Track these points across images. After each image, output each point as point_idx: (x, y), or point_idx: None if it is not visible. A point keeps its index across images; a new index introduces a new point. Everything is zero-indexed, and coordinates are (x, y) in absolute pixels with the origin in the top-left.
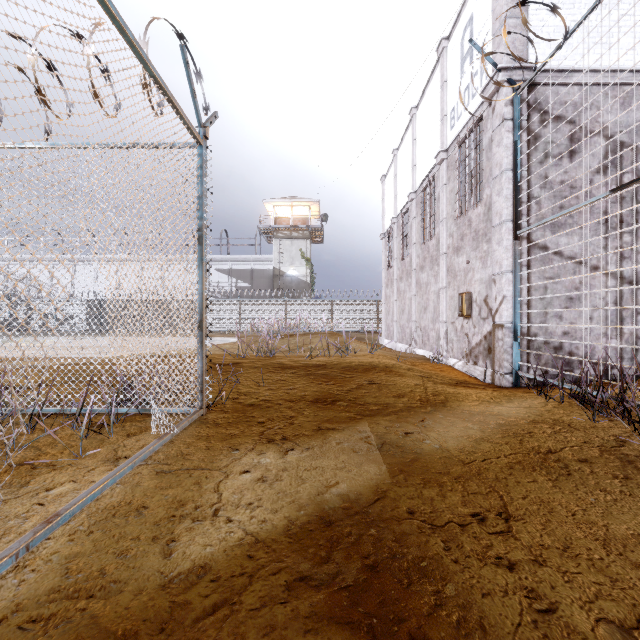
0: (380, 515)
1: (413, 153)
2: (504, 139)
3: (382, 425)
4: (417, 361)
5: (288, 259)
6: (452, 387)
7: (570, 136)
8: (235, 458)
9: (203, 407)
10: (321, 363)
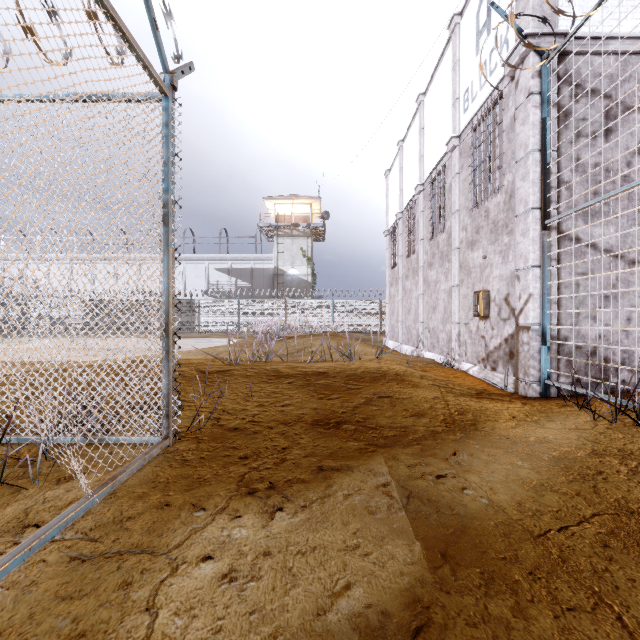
0: None
1: (420, 143)
2: (530, 116)
3: (403, 463)
4: (427, 366)
5: (289, 258)
6: (476, 400)
7: (605, 112)
8: (196, 528)
9: (169, 436)
10: (322, 370)
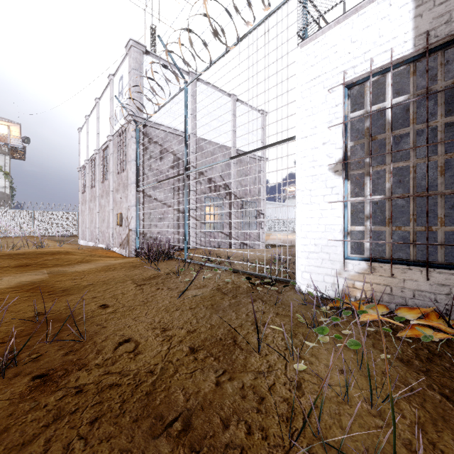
0: (42, 282)
1: (97, 125)
2: (132, 146)
3: (52, 268)
4: (95, 250)
5: None
6: (101, 257)
7: (160, 151)
8: None
9: None
10: (21, 252)
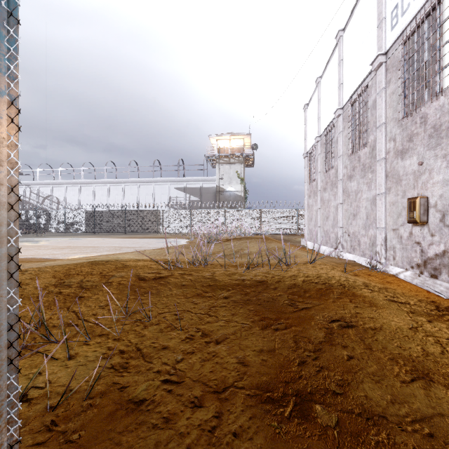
0: None
1: (340, 73)
2: None
3: None
4: (353, 268)
5: (227, 179)
6: None
7: None
8: None
9: None
10: (260, 279)
